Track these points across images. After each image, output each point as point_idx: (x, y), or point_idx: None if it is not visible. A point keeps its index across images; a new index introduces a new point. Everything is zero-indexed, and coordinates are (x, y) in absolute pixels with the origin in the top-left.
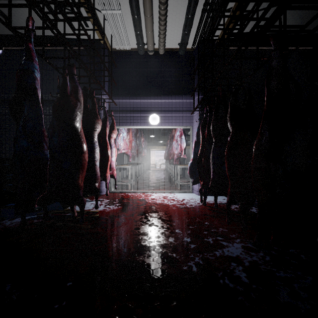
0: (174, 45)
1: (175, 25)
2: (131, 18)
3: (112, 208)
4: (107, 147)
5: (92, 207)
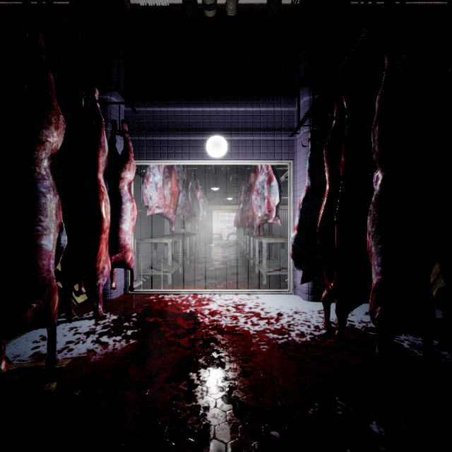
0: None
1: None
2: None
3: (111, 349)
4: (98, 198)
5: (64, 342)
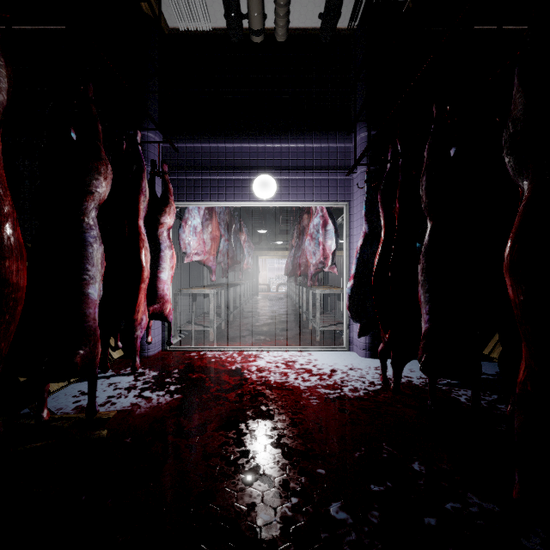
0: (310, 21)
1: None
2: None
3: (155, 403)
4: (142, 245)
5: (105, 397)
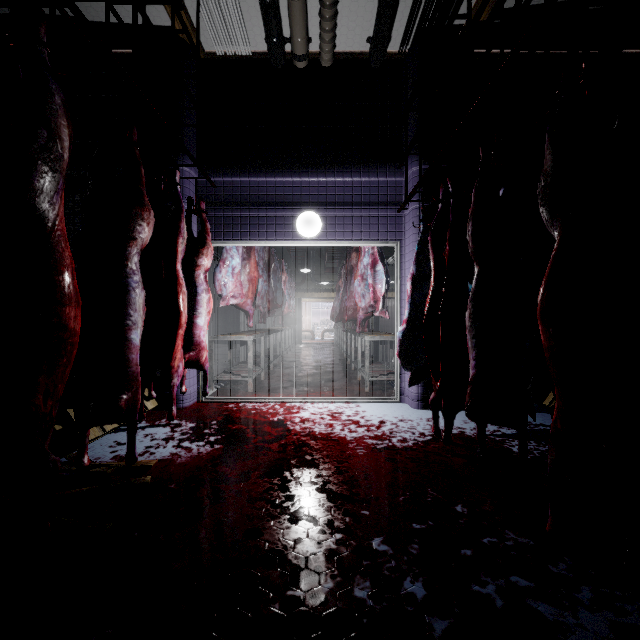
0: (357, 45)
1: None
2: None
3: (196, 452)
4: (182, 289)
5: (143, 447)
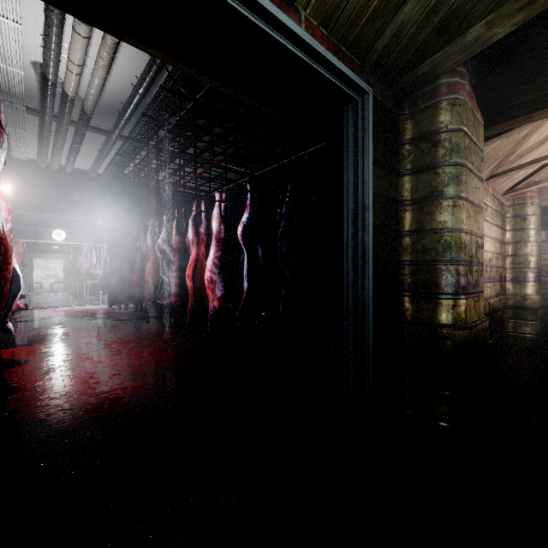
0: (83, 168)
1: (85, 160)
2: (37, 147)
3: (20, 316)
4: None
5: None
